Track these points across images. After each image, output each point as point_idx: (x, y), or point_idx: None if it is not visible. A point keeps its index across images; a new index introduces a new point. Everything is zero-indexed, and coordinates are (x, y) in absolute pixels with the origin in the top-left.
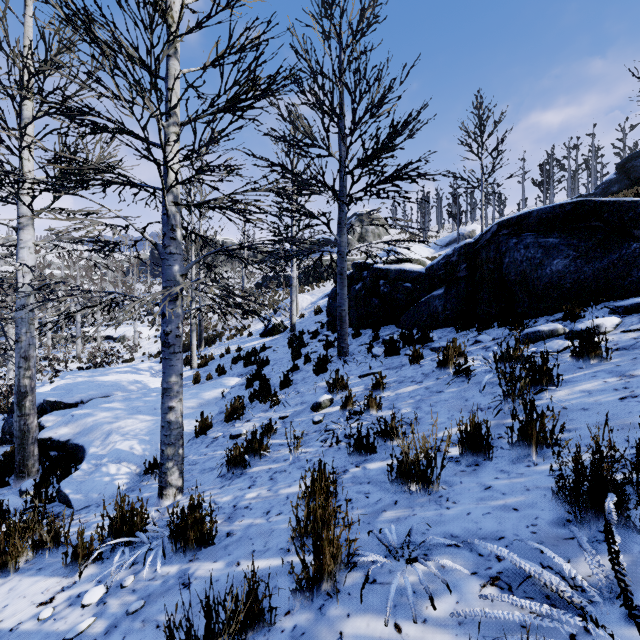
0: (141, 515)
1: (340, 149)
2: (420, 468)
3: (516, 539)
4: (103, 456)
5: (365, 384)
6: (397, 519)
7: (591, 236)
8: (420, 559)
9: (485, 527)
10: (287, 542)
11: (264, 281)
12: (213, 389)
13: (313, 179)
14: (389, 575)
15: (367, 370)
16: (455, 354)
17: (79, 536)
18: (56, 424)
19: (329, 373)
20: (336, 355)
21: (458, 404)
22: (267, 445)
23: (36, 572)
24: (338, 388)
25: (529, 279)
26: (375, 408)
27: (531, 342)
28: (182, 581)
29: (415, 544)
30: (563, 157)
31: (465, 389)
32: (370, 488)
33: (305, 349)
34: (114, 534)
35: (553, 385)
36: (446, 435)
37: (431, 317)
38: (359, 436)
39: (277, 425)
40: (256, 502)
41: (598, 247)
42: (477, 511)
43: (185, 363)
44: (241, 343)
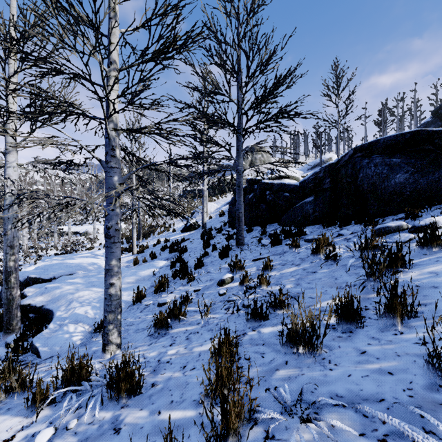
0: (87, 367)
1: (238, 96)
2: (306, 335)
3: (396, 402)
4: (65, 318)
5: (257, 266)
6: (288, 378)
7: (425, 156)
8: (314, 420)
9: (366, 389)
10: (199, 394)
11: (184, 193)
12: (147, 269)
13: (218, 117)
14: (286, 432)
15: (258, 256)
16: (324, 244)
17: (37, 385)
18: (34, 294)
19: (230, 258)
20: (235, 245)
21: (330, 282)
22: (184, 312)
23: (5, 411)
24: (237, 269)
25: (378, 189)
26: (265, 284)
27: (382, 235)
28: (114, 426)
29: (306, 402)
30: (393, 106)
31: (334, 270)
32: (264, 349)
33: (213, 240)
34: (65, 383)
35: (405, 268)
36: (322, 306)
37: (304, 217)
38: (255, 307)
39: (192, 296)
40: (175, 358)
41: (431, 164)
42: (356, 373)
43: (128, 250)
44: (168, 236)
